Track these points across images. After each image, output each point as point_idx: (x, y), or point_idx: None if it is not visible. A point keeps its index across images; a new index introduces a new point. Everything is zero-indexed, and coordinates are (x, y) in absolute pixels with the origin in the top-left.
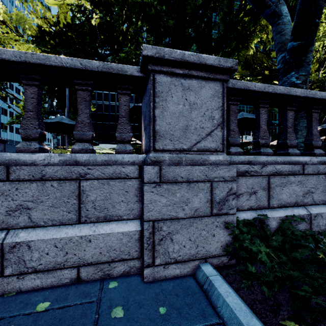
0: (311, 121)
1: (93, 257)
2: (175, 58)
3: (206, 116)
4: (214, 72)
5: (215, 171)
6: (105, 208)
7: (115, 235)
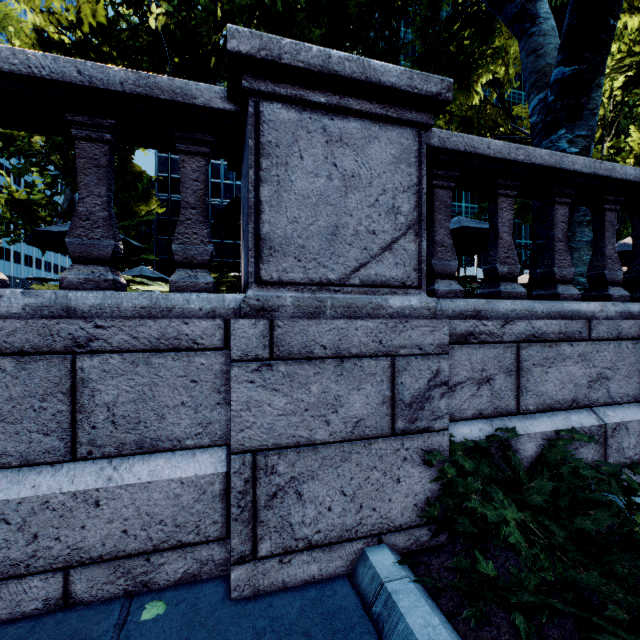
0: (602, 228)
1: (106, 543)
2: (308, 65)
3: (380, 207)
4: (400, 105)
5: (402, 333)
6: (139, 420)
7: (162, 487)
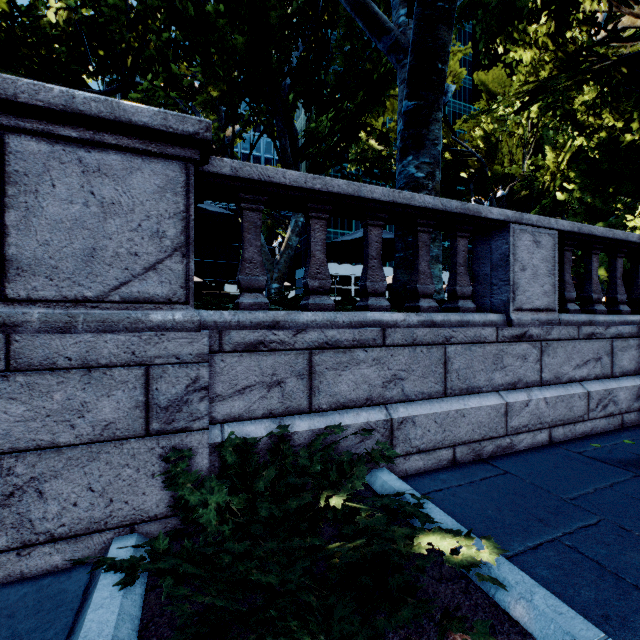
0: (417, 248)
1: None
2: (49, 104)
3: (143, 231)
4: (161, 141)
5: (157, 345)
6: None
7: None
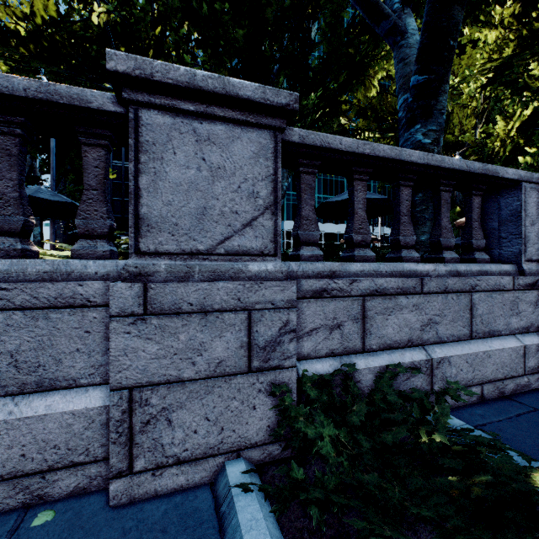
0: (439, 205)
1: (6, 465)
2: (177, 81)
3: (242, 192)
4: (257, 112)
5: (257, 292)
6: (39, 365)
7: (56, 418)
